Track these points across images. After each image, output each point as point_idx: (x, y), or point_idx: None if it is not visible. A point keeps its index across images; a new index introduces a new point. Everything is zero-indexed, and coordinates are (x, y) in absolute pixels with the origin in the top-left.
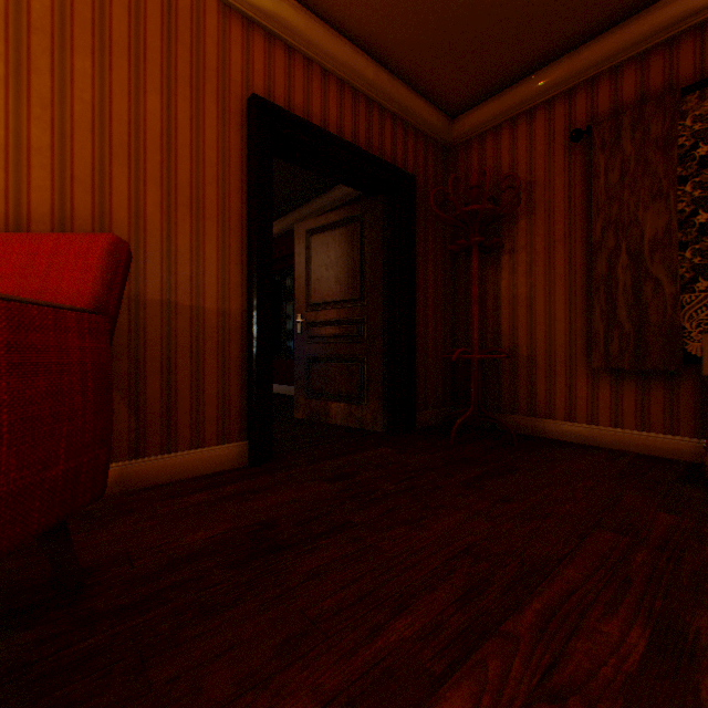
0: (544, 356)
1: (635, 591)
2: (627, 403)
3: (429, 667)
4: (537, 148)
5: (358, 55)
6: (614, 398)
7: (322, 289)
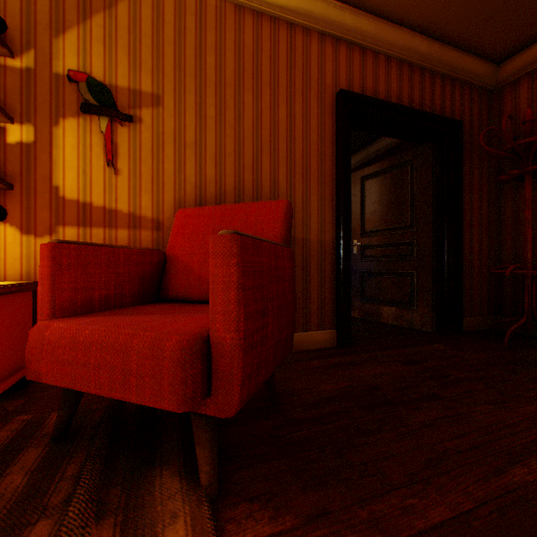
0: None
1: None
2: None
3: None
4: None
5: (415, 37)
6: None
7: (374, 220)
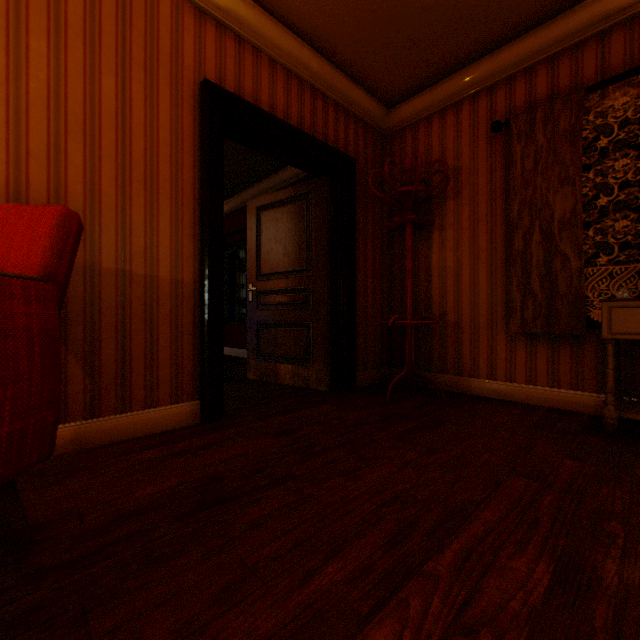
0: (469, 322)
1: (542, 530)
2: (540, 363)
3: (357, 608)
4: (463, 137)
5: (304, 48)
6: (529, 359)
7: (272, 260)
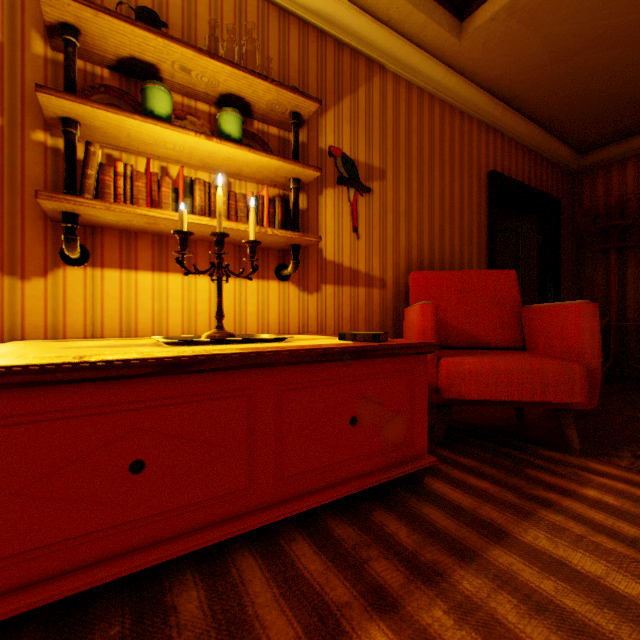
0: None
1: None
2: None
3: None
4: None
5: (536, 130)
6: None
7: None
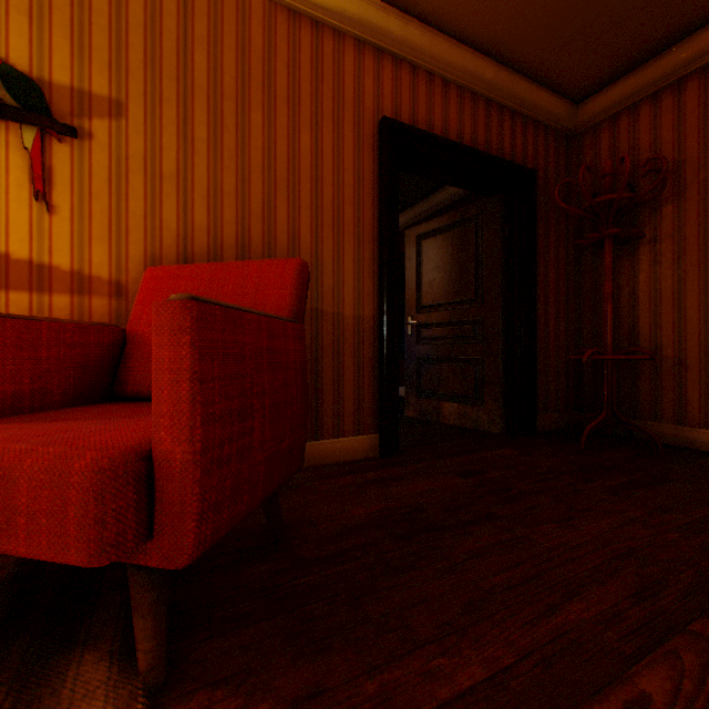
0: (698, 357)
1: None
2: None
3: (617, 647)
4: (687, 123)
5: (478, 60)
6: None
7: (433, 291)
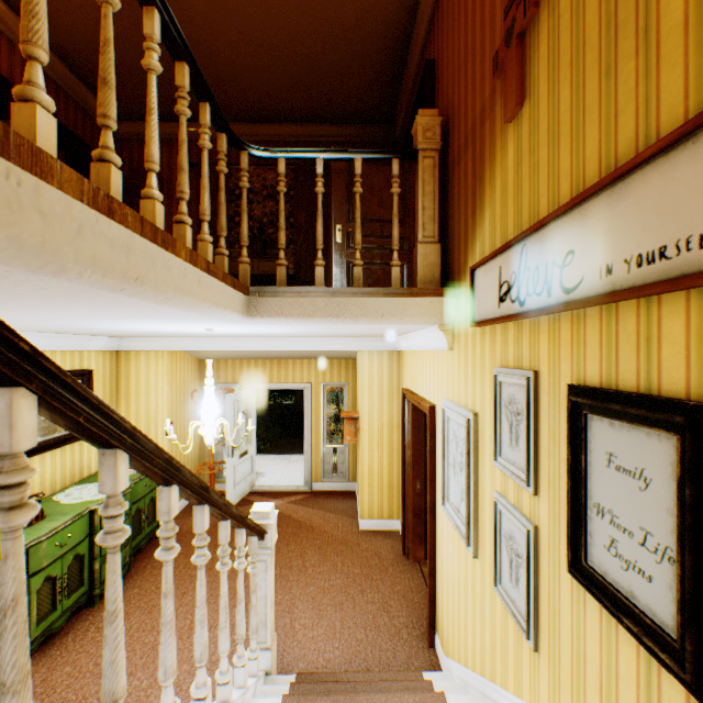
0: None
1: None
2: None
3: None
4: (175, 163)
5: (54, 56)
6: None
7: None
